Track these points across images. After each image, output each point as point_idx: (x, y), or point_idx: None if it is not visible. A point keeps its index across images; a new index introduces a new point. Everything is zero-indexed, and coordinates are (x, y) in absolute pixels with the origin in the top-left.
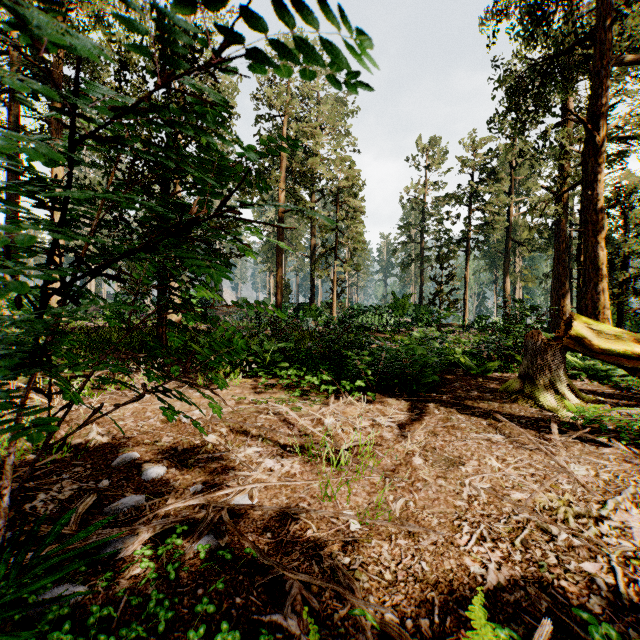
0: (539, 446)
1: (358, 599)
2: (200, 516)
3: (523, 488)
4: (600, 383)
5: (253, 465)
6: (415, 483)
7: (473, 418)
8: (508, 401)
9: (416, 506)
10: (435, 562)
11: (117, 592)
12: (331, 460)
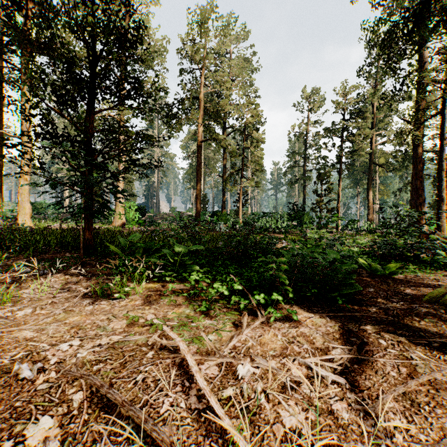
0: None
1: None
2: None
3: None
4: None
5: None
6: None
7: (438, 355)
8: None
9: None
10: None
11: None
12: None
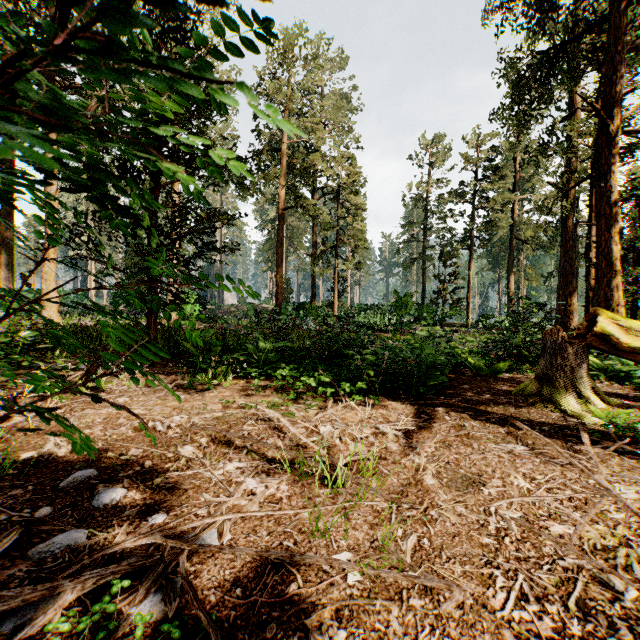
0: (573, 461)
1: None
2: (151, 562)
3: (562, 517)
4: (620, 385)
5: (231, 486)
6: (428, 511)
7: (489, 425)
8: (525, 405)
9: (432, 545)
10: (464, 638)
11: None
12: (325, 482)
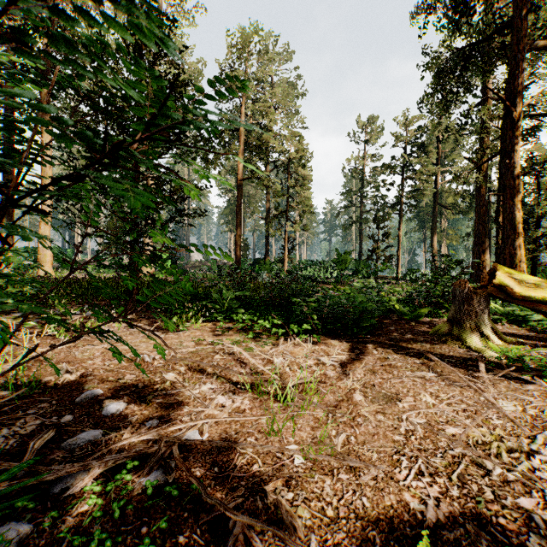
0: (469, 383)
1: (298, 545)
2: (152, 451)
3: (456, 423)
4: (518, 327)
5: (206, 401)
6: (356, 418)
7: (408, 358)
8: (438, 342)
9: (357, 441)
10: (376, 498)
11: (62, 530)
12: (278, 397)
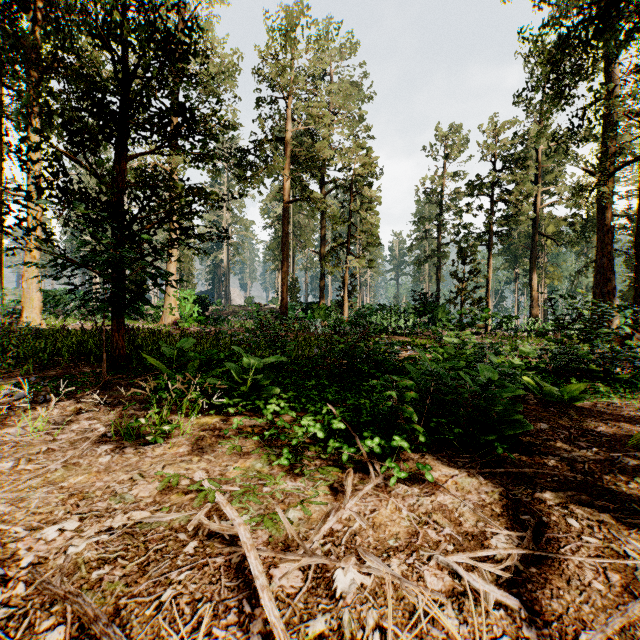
0: None
1: None
2: None
3: None
4: None
5: None
6: None
7: None
8: None
9: None
10: None
11: None
12: None
